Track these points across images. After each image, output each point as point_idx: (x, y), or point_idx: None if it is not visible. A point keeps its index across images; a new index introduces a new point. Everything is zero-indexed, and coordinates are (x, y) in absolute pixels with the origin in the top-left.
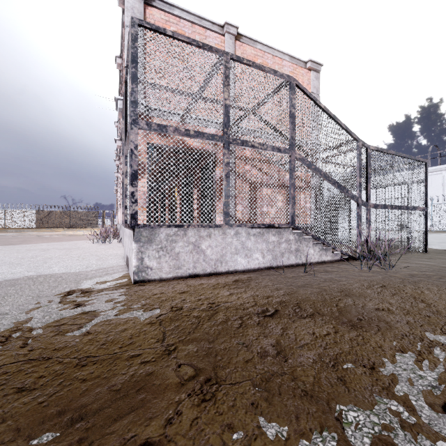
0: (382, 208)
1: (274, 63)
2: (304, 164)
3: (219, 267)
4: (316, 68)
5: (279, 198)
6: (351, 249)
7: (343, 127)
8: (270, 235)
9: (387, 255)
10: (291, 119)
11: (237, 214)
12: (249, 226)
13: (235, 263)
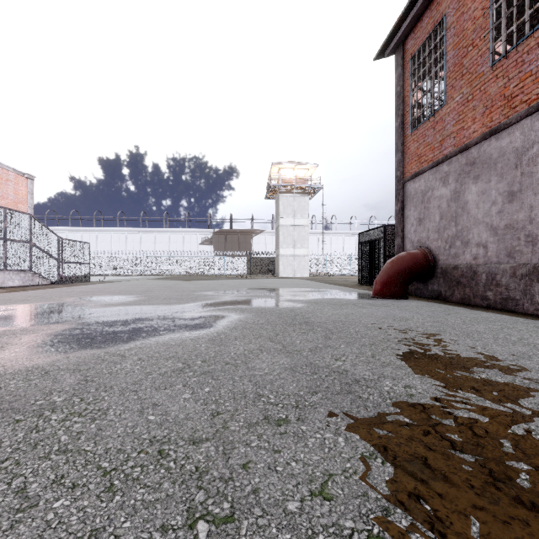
0: (69, 263)
1: (4, 173)
2: (36, 247)
3: (3, 285)
4: (32, 178)
5: (25, 260)
6: (55, 280)
7: (52, 231)
8: (22, 274)
9: (68, 280)
10: (30, 230)
11: (10, 266)
12: (14, 271)
13: (9, 284)
